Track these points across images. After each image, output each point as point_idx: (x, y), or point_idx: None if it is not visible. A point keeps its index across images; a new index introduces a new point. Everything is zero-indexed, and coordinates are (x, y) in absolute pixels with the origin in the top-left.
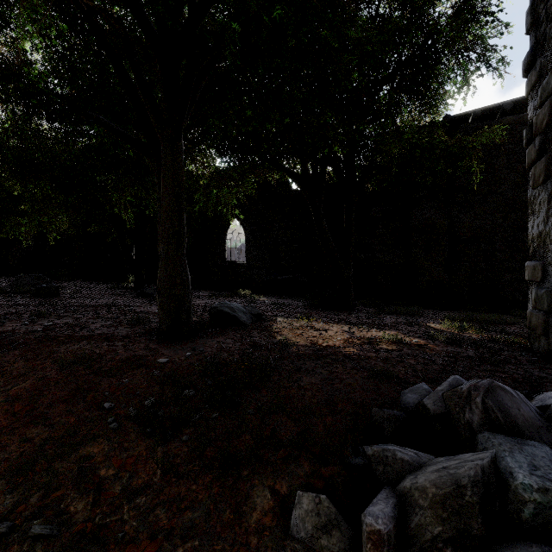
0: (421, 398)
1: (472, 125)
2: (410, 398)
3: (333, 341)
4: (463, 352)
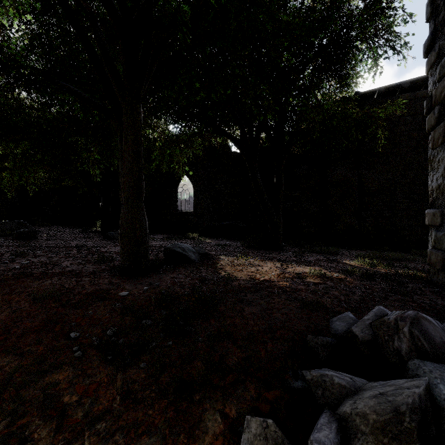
0: (348, 325)
1: (377, 100)
2: (338, 326)
3: (268, 276)
4: (377, 284)
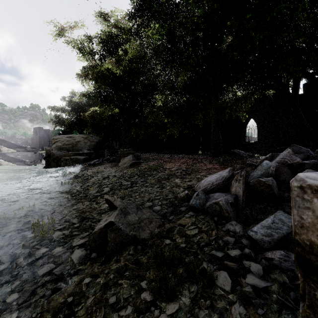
0: None
1: None
2: None
3: None
4: None
